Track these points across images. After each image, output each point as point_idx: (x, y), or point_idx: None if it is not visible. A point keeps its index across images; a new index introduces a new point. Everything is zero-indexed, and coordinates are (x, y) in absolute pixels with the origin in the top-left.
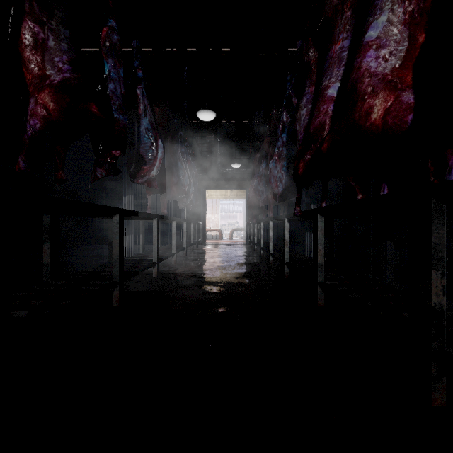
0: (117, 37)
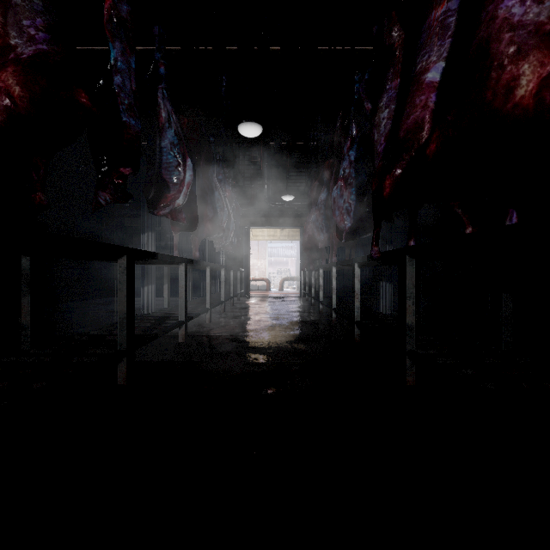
0: (125, 10)
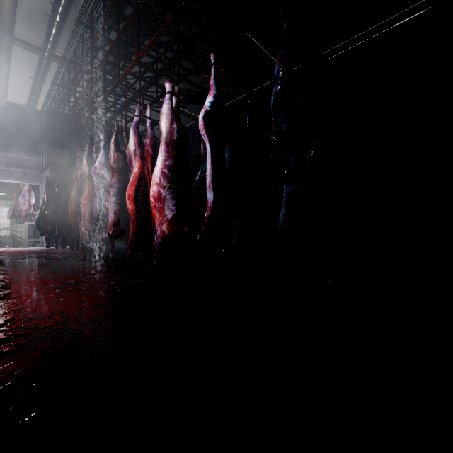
0: None
